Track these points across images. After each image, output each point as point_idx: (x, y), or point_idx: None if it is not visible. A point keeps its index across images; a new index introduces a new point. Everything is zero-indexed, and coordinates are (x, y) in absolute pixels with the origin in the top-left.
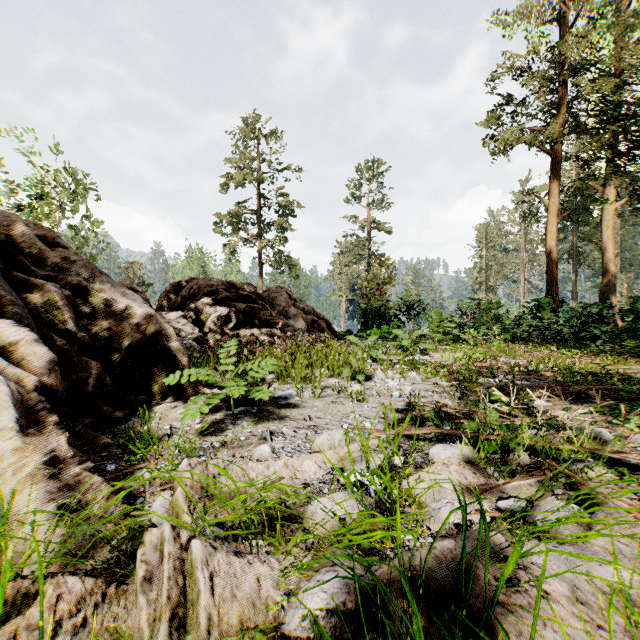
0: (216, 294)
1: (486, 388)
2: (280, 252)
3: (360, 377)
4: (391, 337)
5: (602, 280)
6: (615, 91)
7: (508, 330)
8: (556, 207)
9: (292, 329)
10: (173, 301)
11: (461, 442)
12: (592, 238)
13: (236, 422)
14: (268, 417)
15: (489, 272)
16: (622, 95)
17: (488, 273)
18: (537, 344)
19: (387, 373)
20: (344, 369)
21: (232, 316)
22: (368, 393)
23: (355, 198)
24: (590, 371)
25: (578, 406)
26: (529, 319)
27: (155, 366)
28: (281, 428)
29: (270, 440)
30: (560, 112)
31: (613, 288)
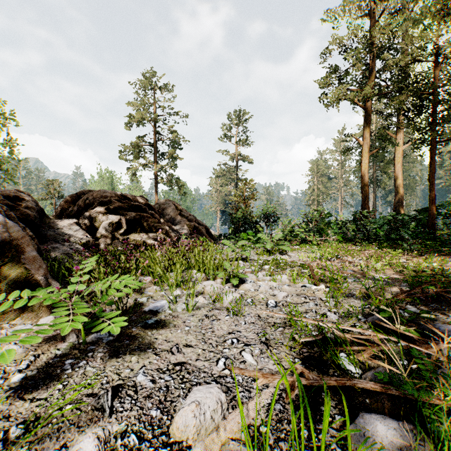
0: (109, 204)
1: (349, 290)
2: (171, 175)
3: (234, 282)
4: (255, 239)
5: (395, 198)
6: (408, 66)
7: (339, 233)
8: (368, 146)
9: (176, 234)
10: (70, 210)
11: (379, 398)
12: (386, 170)
13: (78, 363)
14: (126, 348)
15: (319, 192)
16: (411, 70)
17: (318, 193)
18: (362, 244)
19: (258, 275)
20: (219, 274)
21: (123, 223)
22: (243, 301)
23: (227, 137)
24: (426, 270)
25: (449, 313)
26: (353, 225)
27: (1, 281)
28: (136, 374)
29: (108, 413)
30: (371, 79)
31: (402, 204)
